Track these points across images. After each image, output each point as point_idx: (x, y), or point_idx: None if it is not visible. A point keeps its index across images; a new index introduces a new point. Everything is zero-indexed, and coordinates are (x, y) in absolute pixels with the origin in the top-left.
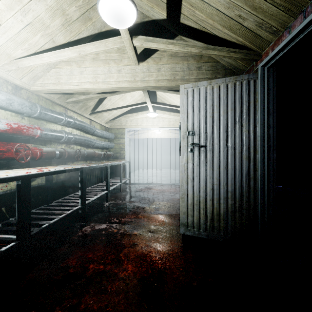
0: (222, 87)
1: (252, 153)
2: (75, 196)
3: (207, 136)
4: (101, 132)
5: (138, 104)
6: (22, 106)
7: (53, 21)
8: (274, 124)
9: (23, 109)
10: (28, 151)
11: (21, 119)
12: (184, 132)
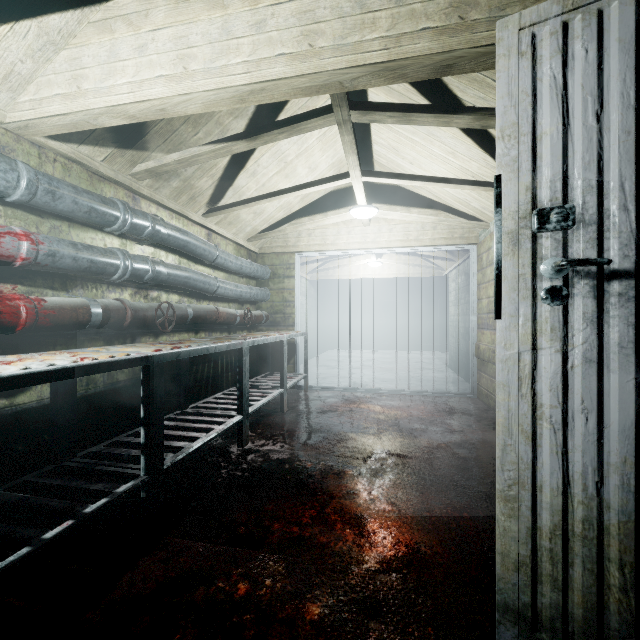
0: None
1: None
2: None
3: None
4: (234, 262)
5: (325, 179)
6: None
7: None
8: None
9: None
10: None
11: None
12: (517, 219)
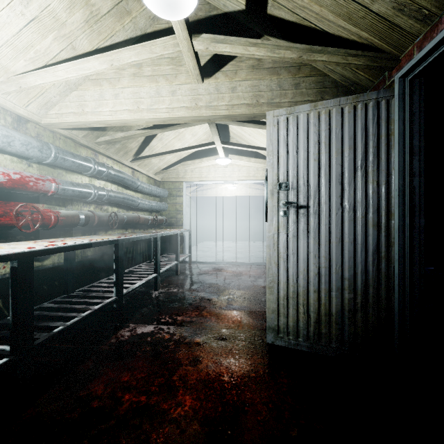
0: (334, 114)
1: (383, 217)
2: (109, 282)
3: (310, 190)
4: (148, 188)
5: (202, 145)
6: (27, 146)
7: (72, 15)
8: (421, 170)
9: (29, 151)
10: (37, 215)
11: (27, 166)
12: (272, 185)
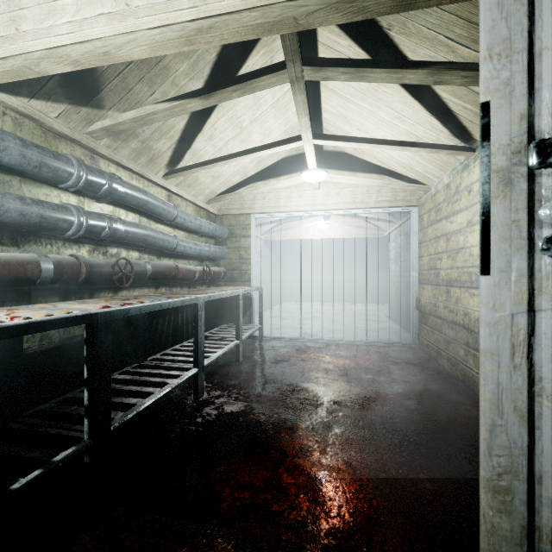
0: None
1: None
2: None
3: None
4: (194, 221)
5: (279, 142)
6: None
7: None
8: None
9: None
10: None
11: None
12: (509, 153)
